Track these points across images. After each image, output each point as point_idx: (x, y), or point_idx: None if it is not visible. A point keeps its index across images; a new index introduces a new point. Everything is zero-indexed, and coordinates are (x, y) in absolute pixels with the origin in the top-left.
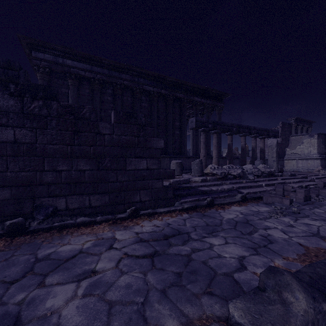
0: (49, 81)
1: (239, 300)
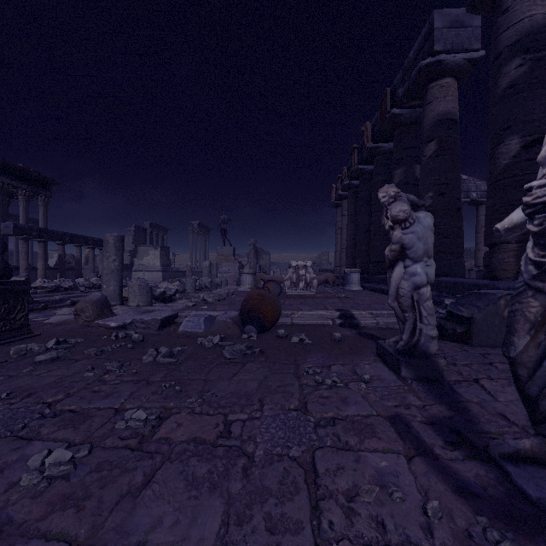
0: None
1: None
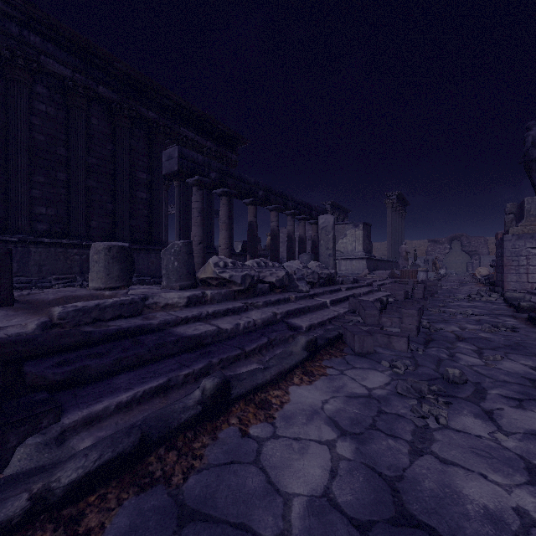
0: None
1: None
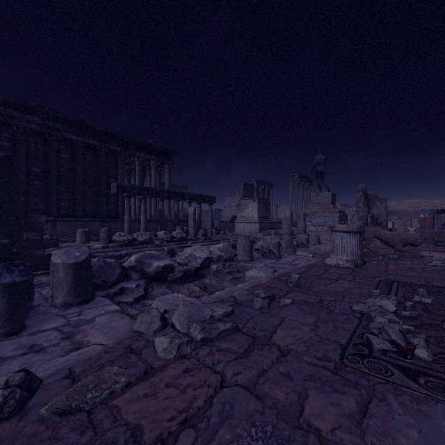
0: None
1: None
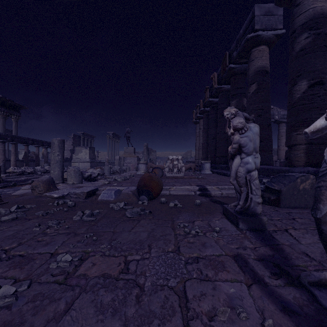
0: None
1: None
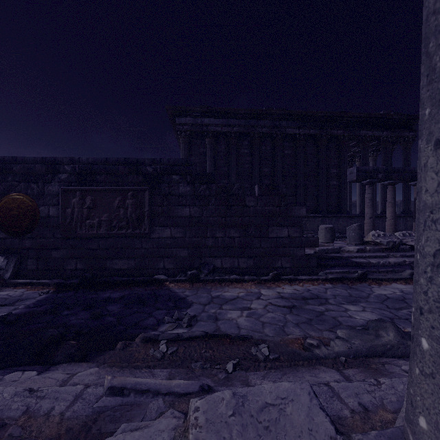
0: (189, 143)
1: (346, 330)
